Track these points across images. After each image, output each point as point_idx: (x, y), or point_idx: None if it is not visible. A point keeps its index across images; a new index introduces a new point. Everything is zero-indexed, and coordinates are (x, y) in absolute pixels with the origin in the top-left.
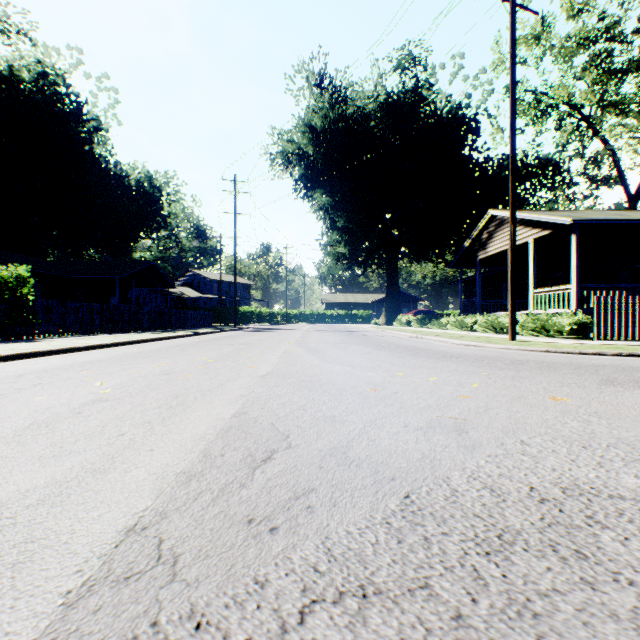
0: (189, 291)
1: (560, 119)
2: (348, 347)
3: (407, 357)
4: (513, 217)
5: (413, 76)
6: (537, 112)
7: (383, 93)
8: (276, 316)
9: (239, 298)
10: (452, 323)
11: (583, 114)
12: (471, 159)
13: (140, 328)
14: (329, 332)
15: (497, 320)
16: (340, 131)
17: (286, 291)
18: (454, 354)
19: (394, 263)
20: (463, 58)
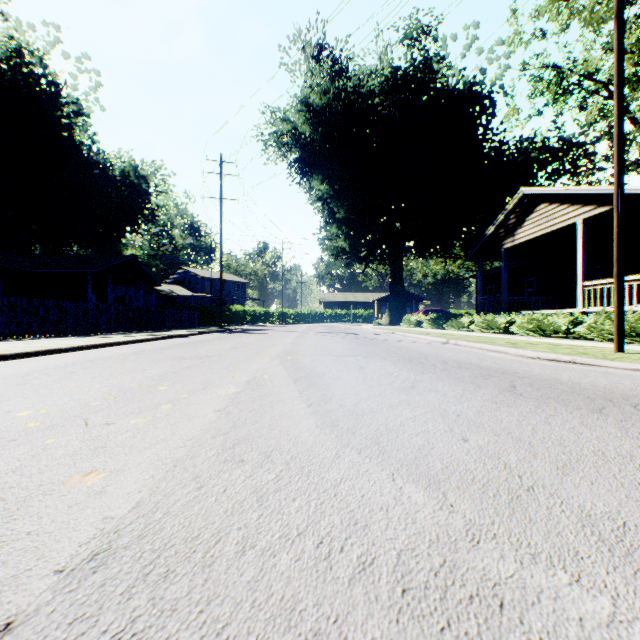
0: (179, 289)
1: (585, 97)
2: (365, 365)
3: (517, 404)
4: (621, 158)
5: (422, 48)
6: (559, 89)
7: (389, 65)
8: (271, 316)
9: (232, 297)
10: (478, 324)
11: (611, 91)
12: (488, 139)
13: (94, 330)
14: (329, 335)
15: (548, 320)
16: (340, 108)
17: (282, 289)
18: (596, 390)
19: (398, 258)
20: (477, 28)
